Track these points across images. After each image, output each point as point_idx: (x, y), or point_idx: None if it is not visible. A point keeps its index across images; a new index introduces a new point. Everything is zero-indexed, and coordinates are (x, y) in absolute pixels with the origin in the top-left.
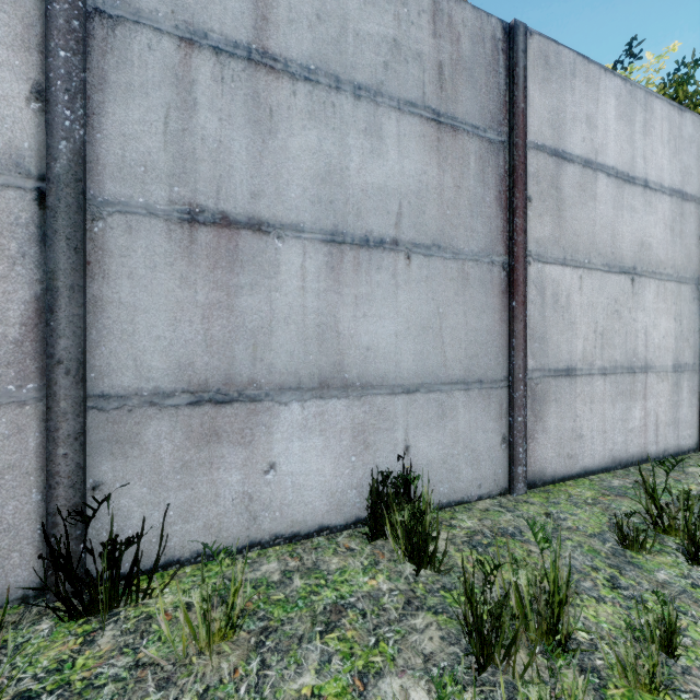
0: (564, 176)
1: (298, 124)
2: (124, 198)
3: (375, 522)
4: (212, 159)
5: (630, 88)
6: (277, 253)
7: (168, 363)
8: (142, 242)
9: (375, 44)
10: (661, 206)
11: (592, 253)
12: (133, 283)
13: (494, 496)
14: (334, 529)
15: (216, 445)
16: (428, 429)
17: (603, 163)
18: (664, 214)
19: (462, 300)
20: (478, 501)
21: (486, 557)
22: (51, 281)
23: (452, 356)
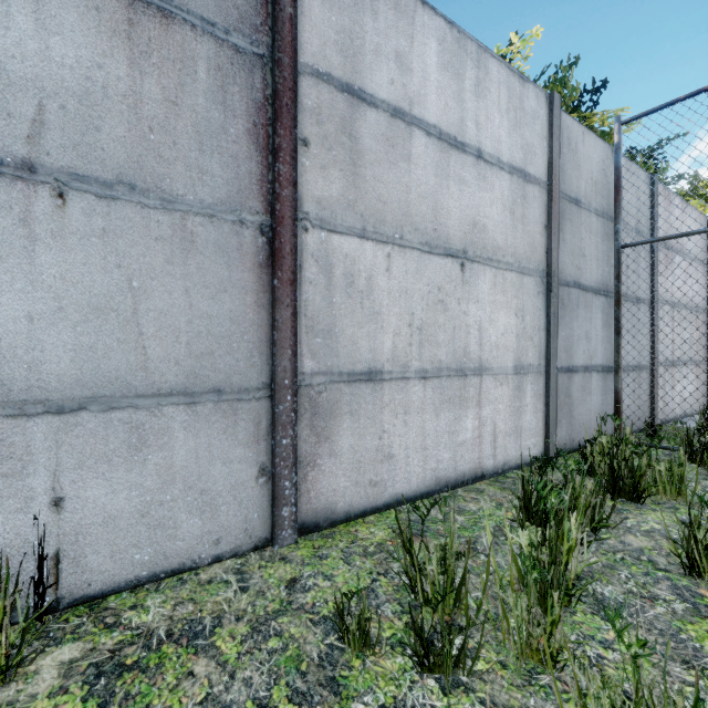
0: (363, 122)
1: None
2: None
3: None
4: None
5: (458, 35)
6: None
7: None
8: None
9: None
10: (498, 183)
11: (405, 226)
12: None
13: (246, 551)
14: None
15: None
16: (107, 467)
17: (420, 117)
18: (502, 194)
19: (181, 271)
20: (213, 564)
21: (90, 704)
22: None
23: (160, 353)
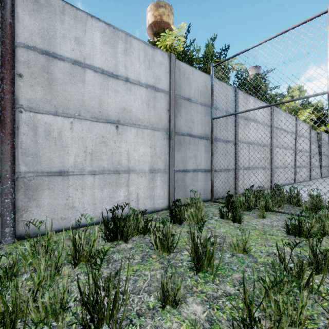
0: (55, 67)
1: None
2: None
3: None
4: None
5: (113, 29)
6: None
7: None
8: None
9: None
10: (139, 92)
11: (82, 110)
12: None
13: None
14: None
15: None
16: None
17: (90, 64)
18: (141, 96)
19: None
20: None
21: None
22: None
23: None
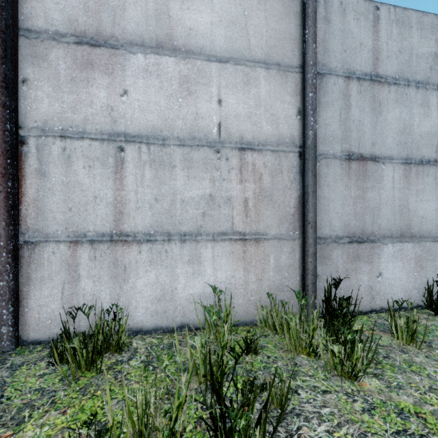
0: None
1: (390, 106)
2: (325, 152)
3: (437, 306)
4: (356, 129)
5: None
6: (382, 171)
7: (341, 224)
8: (331, 170)
9: (425, 58)
10: None
11: None
12: (328, 189)
13: None
14: (406, 309)
15: (358, 262)
16: None
17: None
18: None
19: None
20: None
21: None
22: (306, 189)
23: None
